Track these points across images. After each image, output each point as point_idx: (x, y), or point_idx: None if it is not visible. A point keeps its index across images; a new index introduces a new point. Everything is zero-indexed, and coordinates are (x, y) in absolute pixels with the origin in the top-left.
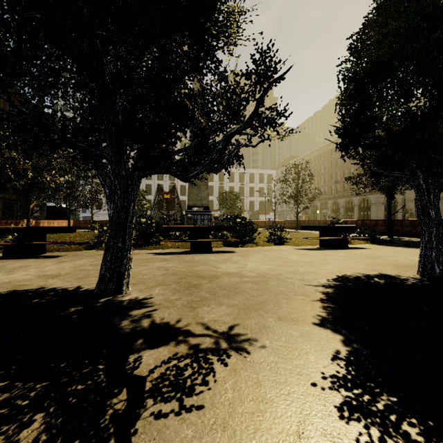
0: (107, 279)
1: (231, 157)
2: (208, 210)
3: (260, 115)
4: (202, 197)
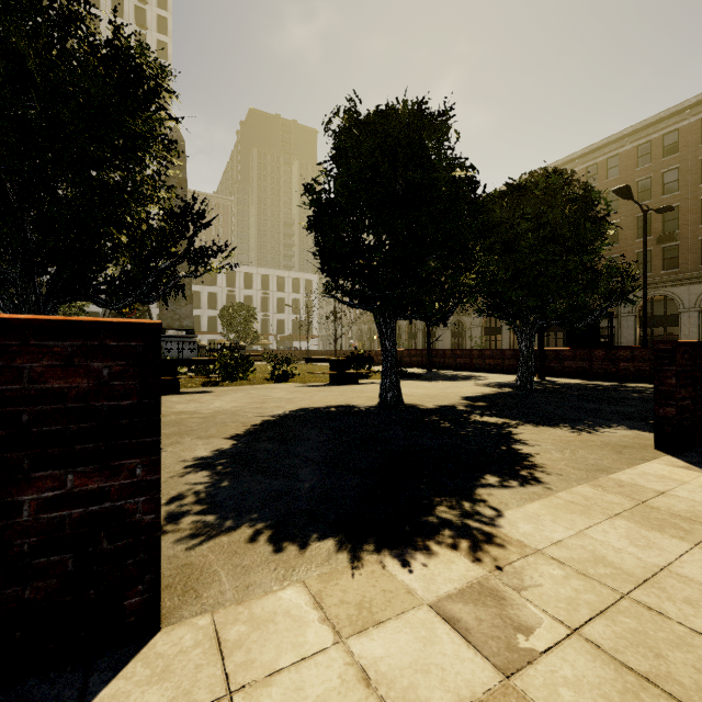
0: None
1: (168, 288)
2: (193, 335)
3: (195, 252)
4: (183, 315)
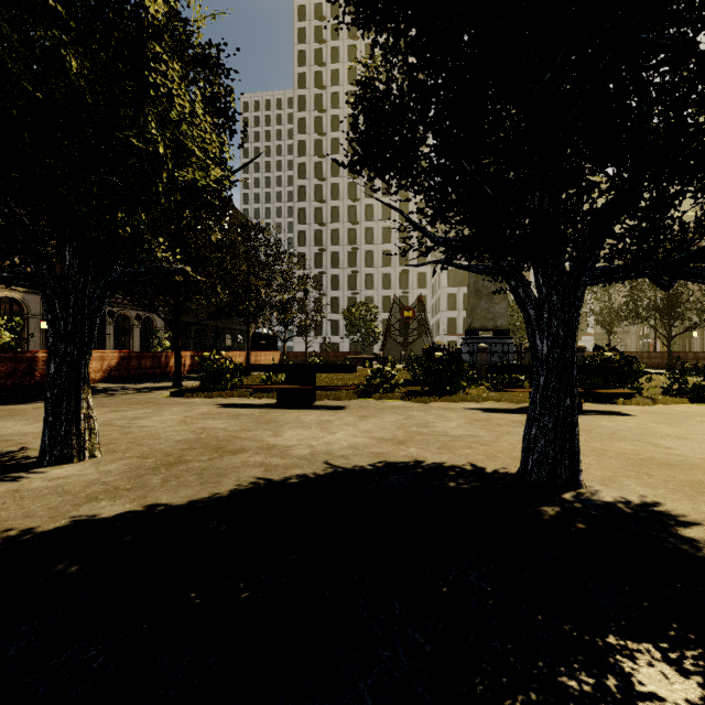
0: (551, 459)
1: None
2: (508, 336)
3: None
4: (496, 314)
